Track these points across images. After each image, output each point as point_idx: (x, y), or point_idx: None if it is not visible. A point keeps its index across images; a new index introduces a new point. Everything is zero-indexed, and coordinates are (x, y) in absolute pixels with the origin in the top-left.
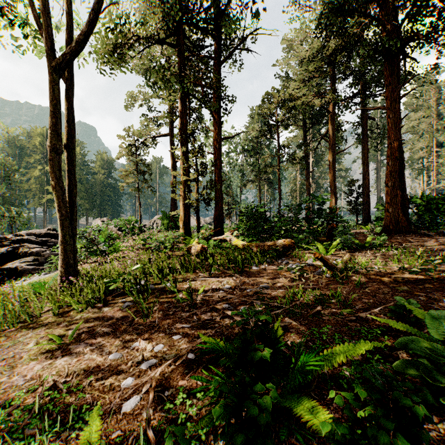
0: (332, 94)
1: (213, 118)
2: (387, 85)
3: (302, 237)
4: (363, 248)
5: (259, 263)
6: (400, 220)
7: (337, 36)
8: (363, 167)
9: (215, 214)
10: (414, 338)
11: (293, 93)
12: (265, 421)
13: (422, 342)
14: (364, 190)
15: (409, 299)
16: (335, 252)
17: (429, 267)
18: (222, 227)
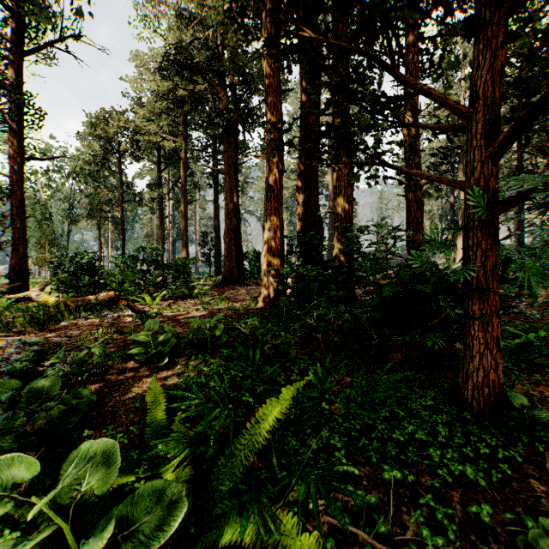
0: (183, 140)
1: (9, 126)
2: (225, 152)
3: (134, 290)
4: (191, 297)
5: (72, 318)
6: (234, 273)
7: (185, 85)
8: (215, 220)
9: (14, 263)
10: (138, 335)
11: (140, 124)
12: (14, 369)
13: (140, 336)
14: (216, 242)
15: (171, 323)
16: (163, 302)
17: (218, 306)
18: (27, 281)
